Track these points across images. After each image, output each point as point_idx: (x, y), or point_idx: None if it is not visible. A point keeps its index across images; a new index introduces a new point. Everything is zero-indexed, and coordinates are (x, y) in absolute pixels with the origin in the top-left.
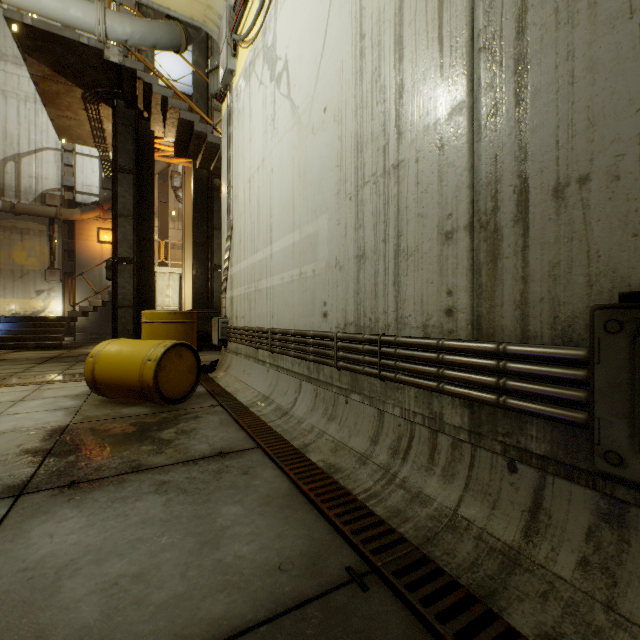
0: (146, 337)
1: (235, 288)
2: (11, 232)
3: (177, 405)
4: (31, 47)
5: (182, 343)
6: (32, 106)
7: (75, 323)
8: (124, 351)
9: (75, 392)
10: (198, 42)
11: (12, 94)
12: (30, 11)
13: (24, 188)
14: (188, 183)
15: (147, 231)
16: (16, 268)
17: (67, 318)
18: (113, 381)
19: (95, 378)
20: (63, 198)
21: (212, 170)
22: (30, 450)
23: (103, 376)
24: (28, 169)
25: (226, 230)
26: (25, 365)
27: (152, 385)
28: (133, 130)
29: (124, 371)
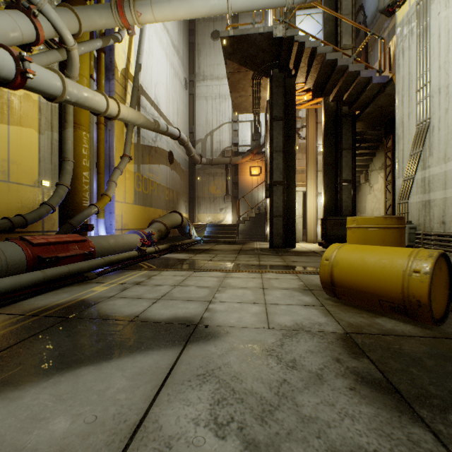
0: (357, 242)
1: (437, 190)
2: (209, 176)
3: (441, 327)
4: (230, 53)
5: (442, 253)
6: (218, 101)
7: (238, 228)
8: (366, 257)
9: (294, 285)
10: (327, 1)
11: (209, 97)
12: (246, 10)
13: (214, 149)
14: (310, 121)
15: (290, 160)
16: (211, 196)
17: (237, 225)
18: (357, 287)
19: (333, 280)
20: (232, 151)
21: (344, 99)
22: (362, 375)
23: (343, 280)
24: (216, 138)
25: (408, 133)
26: (231, 255)
27: (424, 302)
28: (282, 88)
29: (374, 279)
